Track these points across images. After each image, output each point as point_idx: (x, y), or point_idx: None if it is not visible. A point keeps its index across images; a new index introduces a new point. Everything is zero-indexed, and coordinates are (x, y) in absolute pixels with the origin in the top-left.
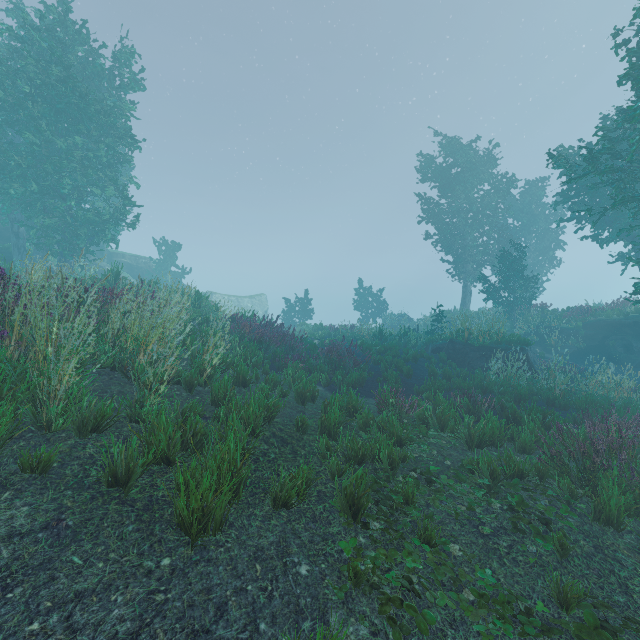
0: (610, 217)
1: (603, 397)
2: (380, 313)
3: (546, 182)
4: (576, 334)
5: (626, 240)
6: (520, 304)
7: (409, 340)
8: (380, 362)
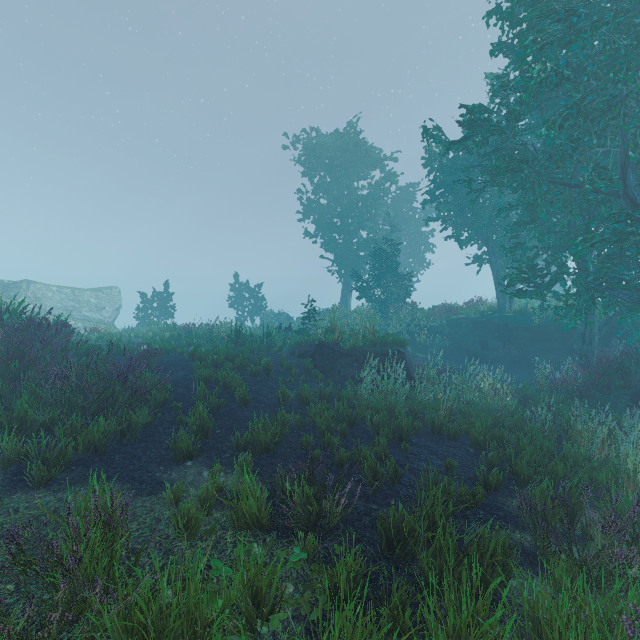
0: (470, 218)
1: (484, 408)
2: (258, 311)
3: (414, 190)
4: (441, 332)
5: (481, 242)
6: (393, 302)
7: (273, 342)
8: (208, 380)
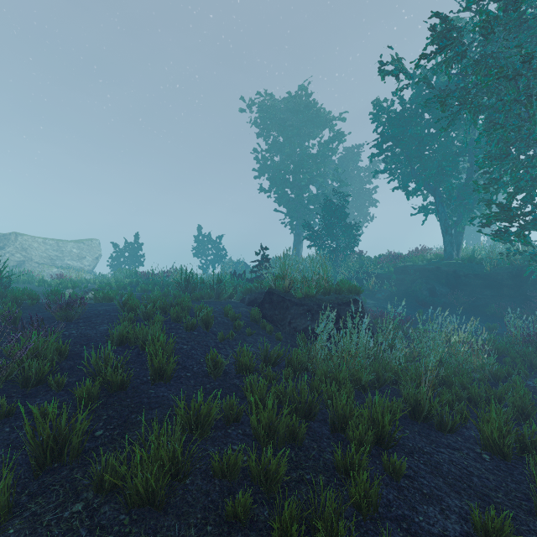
0: (417, 169)
1: (462, 369)
2: (219, 260)
3: (359, 151)
4: (389, 279)
5: (428, 192)
6: (342, 250)
7: (224, 289)
8: (126, 339)
